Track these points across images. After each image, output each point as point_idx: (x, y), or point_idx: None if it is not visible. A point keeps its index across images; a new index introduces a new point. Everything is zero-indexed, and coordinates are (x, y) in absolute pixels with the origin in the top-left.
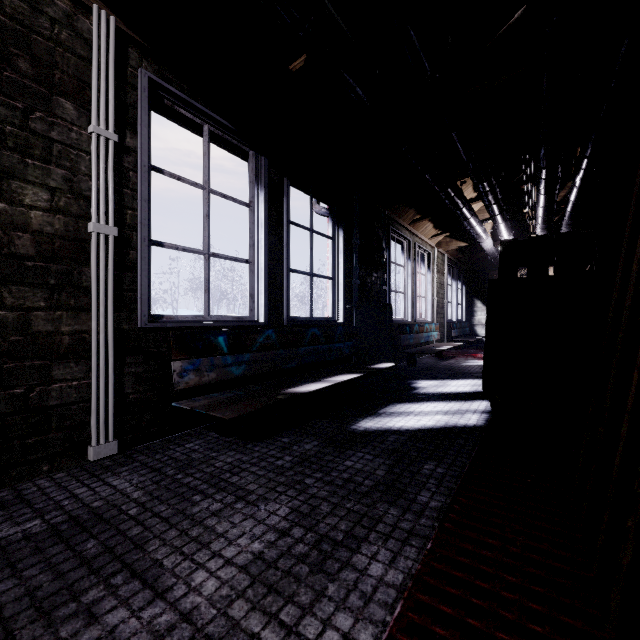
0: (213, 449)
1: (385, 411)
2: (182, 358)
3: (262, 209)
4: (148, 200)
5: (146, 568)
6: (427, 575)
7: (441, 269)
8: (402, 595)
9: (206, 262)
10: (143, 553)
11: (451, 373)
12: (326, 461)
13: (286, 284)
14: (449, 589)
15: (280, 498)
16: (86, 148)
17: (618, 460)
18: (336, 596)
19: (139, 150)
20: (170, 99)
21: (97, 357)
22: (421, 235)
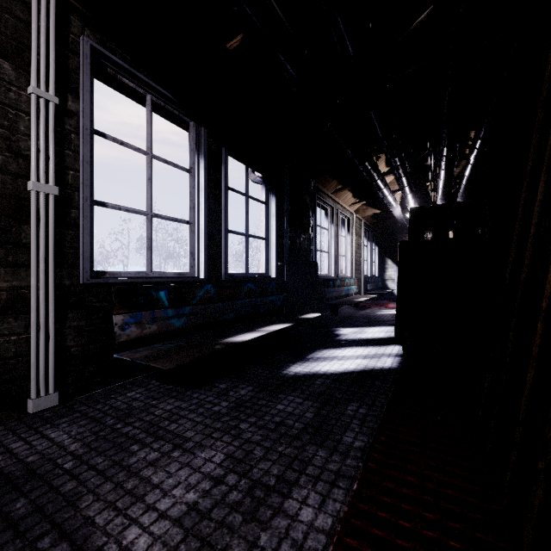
0: (154, 397)
1: (312, 356)
2: (125, 312)
3: (202, 175)
4: (91, 162)
5: (76, 527)
6: (354, 517)
7: (359, 232)
8: (331, 540)
9: (148, 222)
10: (75, 510)
11: (368, 321)
12: (260, 405)
13: (224, 243)
14: (375, 531)
15: (216, 444)
16: (25, 108)
17: (524, 404)
18: (268, 546)
19: (81, 114)
20: (113, 68)
21: (37, 312)
22: (342, 203)
